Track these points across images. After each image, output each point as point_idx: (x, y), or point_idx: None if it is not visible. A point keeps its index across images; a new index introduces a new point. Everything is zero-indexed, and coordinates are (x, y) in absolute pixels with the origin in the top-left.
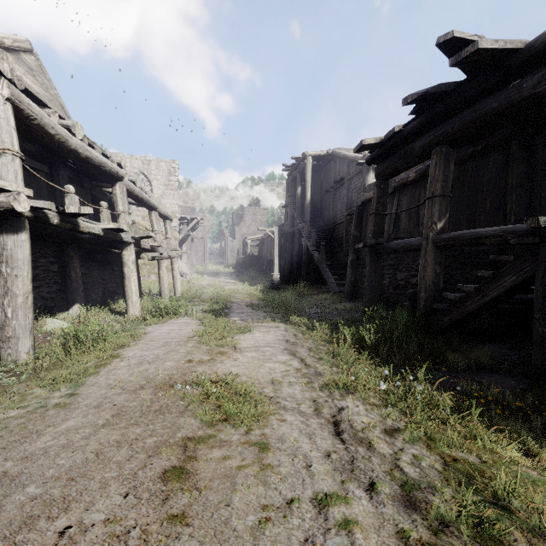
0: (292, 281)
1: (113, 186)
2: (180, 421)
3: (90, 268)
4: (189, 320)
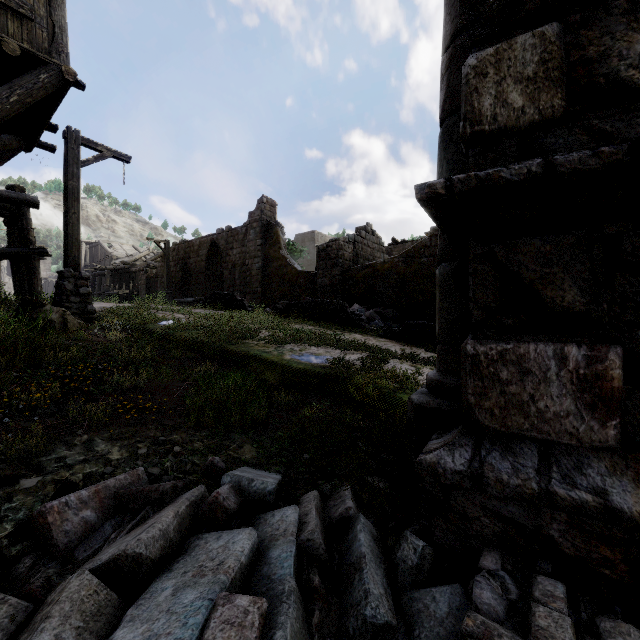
0: None
1: None
2: None
3: None
4: None
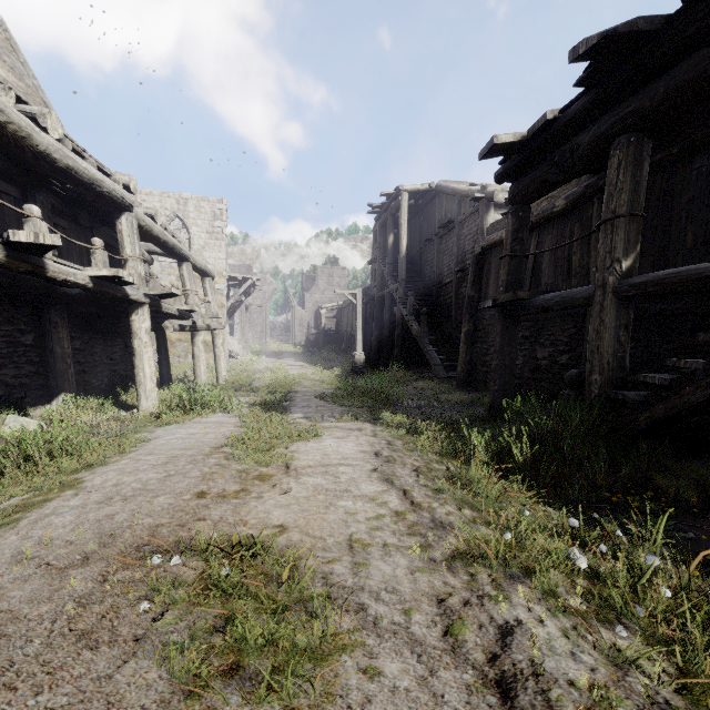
0: (381, 363)
1: (116, 219)
2: (116, 678)
3: (90, 342)
4: (226, 418)
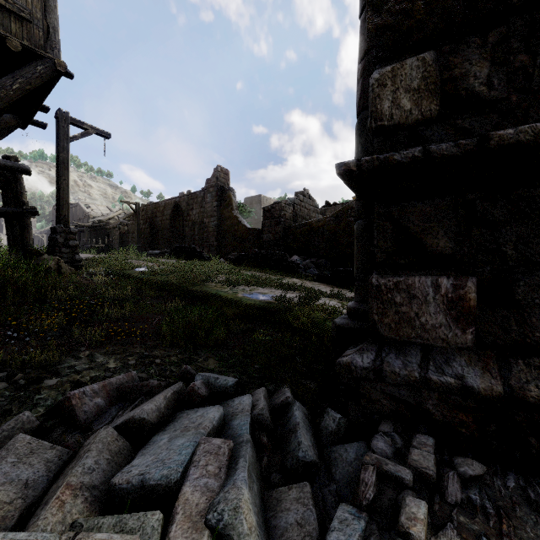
0: None
1: None
2: None
3: None
4: None
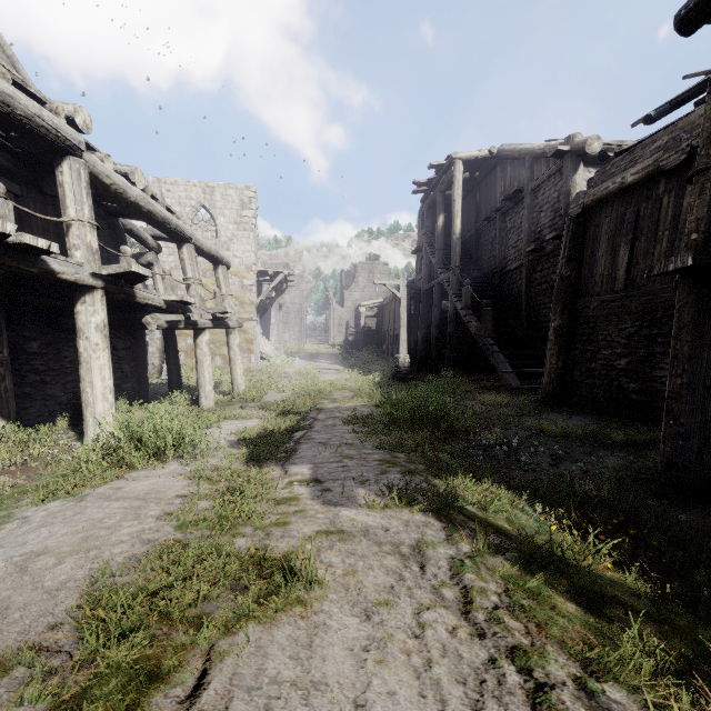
0: (428, 367)
1: (56, 166)
2: None
3: (56, 343)
4: (169, 479)
